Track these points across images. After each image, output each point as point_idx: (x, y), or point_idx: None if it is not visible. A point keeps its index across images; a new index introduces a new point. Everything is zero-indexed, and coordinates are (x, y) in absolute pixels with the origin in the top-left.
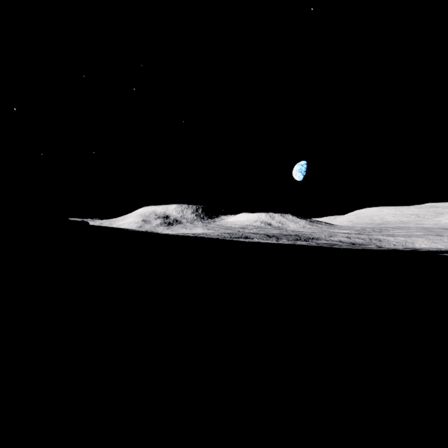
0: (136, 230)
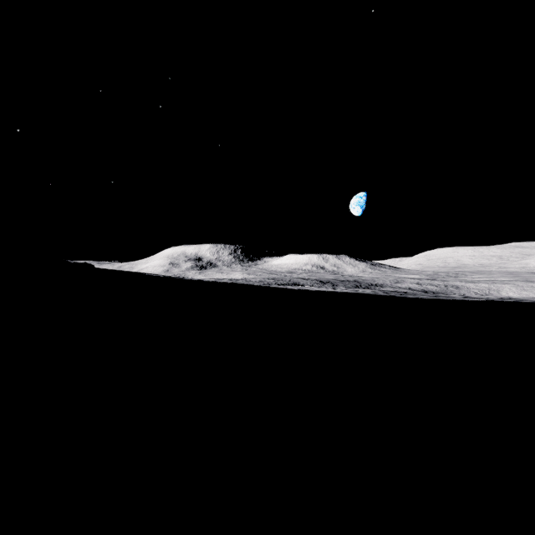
0: (157, 275)
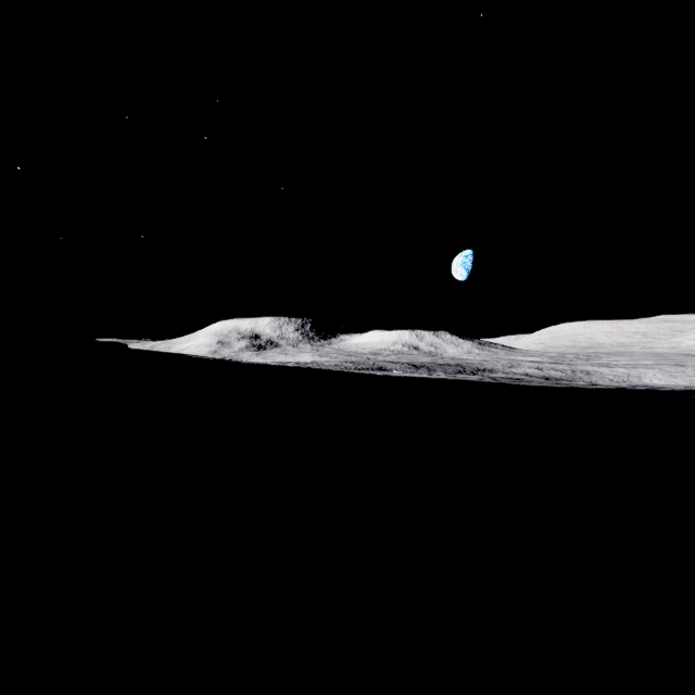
0: (205, 357)
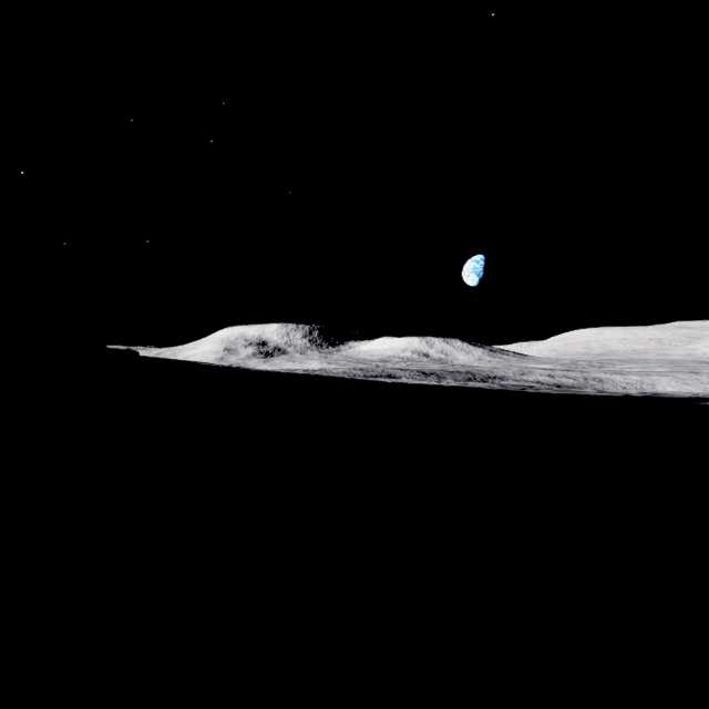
0: (213, 365)
